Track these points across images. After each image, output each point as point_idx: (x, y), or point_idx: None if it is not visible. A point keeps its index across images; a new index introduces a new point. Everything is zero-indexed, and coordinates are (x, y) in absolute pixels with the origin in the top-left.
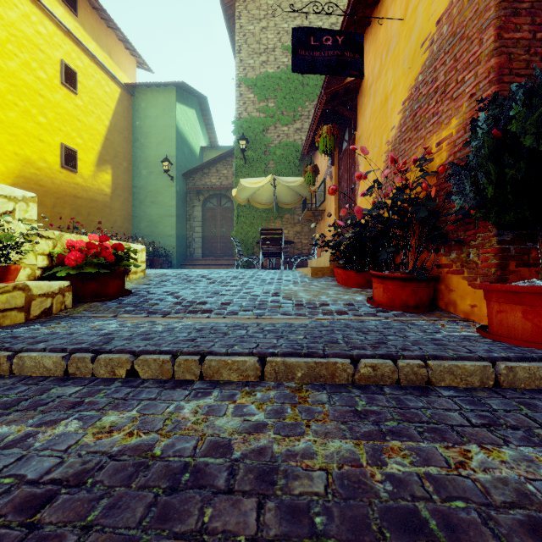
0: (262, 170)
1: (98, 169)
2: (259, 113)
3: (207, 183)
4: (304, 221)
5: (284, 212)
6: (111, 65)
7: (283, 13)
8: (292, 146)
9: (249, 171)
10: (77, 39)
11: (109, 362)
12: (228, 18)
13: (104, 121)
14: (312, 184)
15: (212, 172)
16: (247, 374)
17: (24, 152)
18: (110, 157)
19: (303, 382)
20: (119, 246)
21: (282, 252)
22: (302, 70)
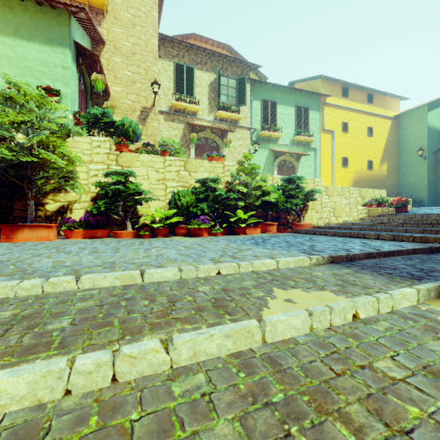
0: None
1: (381, 165)
2: None
3: None
4: None
5: None
6: (386, 112)
7: None
8: None
9: None
10: (373, 113)
11: (411, 215)
12: None
13: (383, 141)
14: None
15: None
16: (435, 216)
17: (356, 168)
18: (386, 157)
19: None
20: (406, 199)
21: None
22: None
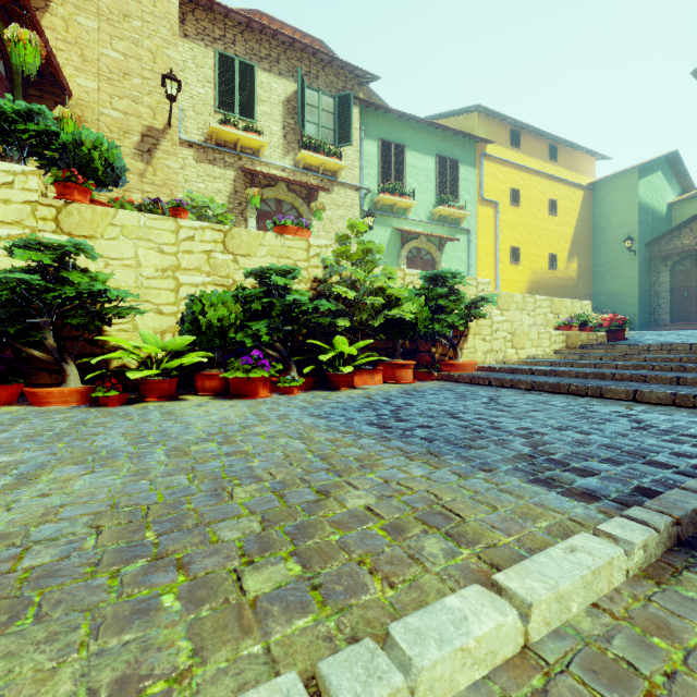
0: None
1: (568, 262)
2: None
3: (676, 246)
4: None
5: None
6: (576, 178)
7: None
8: None
9: None
10: (557, 178)
11: (642, 346)
12: None
13: (572, 224)
14: None
15: (683, 233)
16: (685, 348)
17: (532, 267)
18: (576, 249)
19: None
20: (623, 318)
21: None
22: None
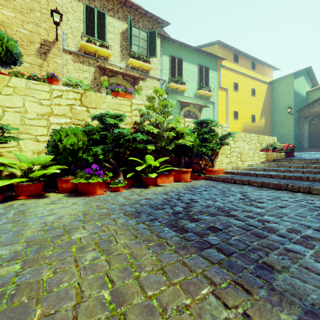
0: None
1: (260, 119)
2: None
3: (311, 111)
4: None
5: None
6: (264, 78)
7: None
8: None
9: None
10: (255, 78)
11: (306, 160)
12: None
13: (262, 100)
14: None
15: (315, 105)
16: None
17: (244, 121)
18: (264, 112)
19: None
20: (293, 145)
21: None
22: None
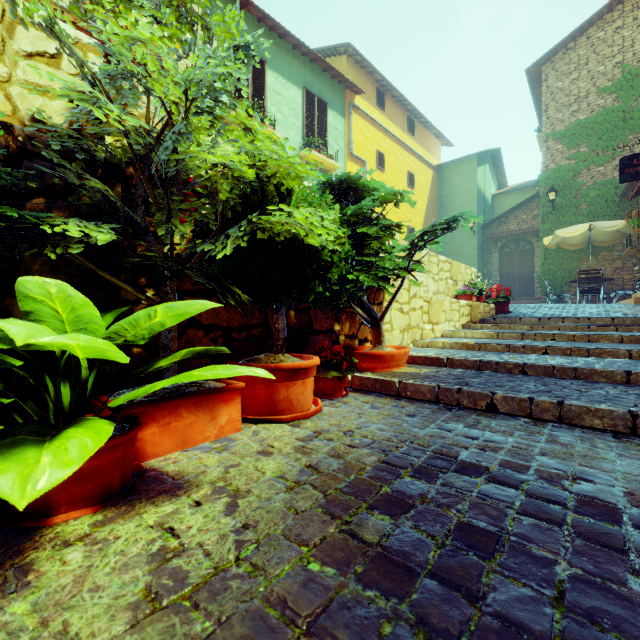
0: (573, 214)
1: None
2: (568, 161)
3: (504, 230)
4: (626, 256)
5: (599, 251)
6: (428, 157)
7: (598, 57)
8: (610, 184)
9: (557, 217)
10: (414, 152)
11: (554, 320)
12: (532, 81)
13: (425, 200)
14: (637, 226)
15: (509, 219)
16: (607, 323)
17: None
18: (427, 225)
19: (629, 324)
20: (509, 289)
21: (601, 289)
22: (627, 181)
